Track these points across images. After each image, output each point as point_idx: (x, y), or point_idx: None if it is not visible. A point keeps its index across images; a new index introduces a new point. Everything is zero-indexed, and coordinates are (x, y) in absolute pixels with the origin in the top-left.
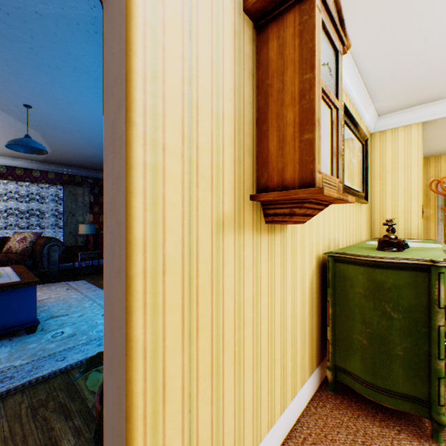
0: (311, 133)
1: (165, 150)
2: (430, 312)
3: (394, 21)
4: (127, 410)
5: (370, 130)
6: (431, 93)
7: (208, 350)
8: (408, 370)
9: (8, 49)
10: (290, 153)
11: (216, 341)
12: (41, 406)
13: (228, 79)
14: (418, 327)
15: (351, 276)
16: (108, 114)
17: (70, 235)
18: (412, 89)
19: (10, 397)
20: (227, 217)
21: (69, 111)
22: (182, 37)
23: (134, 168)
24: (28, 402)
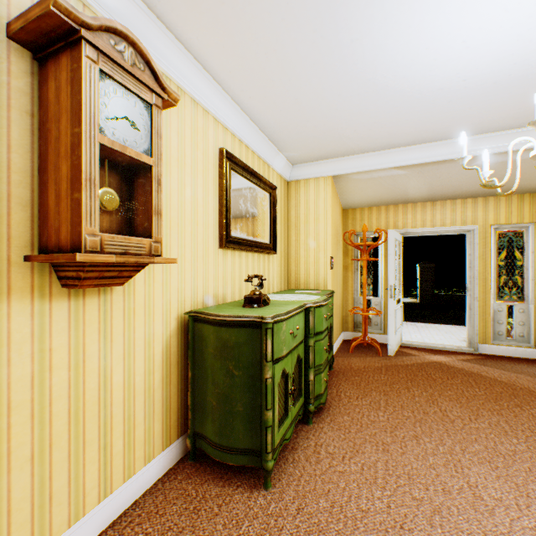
0: (80, 192)
1: None
2: (262, 366)
3: (260, 78)
4: None
5: (286, 178)
6: (328, 150)
7: None
8: (247, 424)
9: None
10: (65, 211)
11: None
12: None
13: None
14: (255, 381)
15: (206, 336)
16: None
17: None
18: (310, 144)
19: None
20: None
21: None
22: None
23: None
24: None
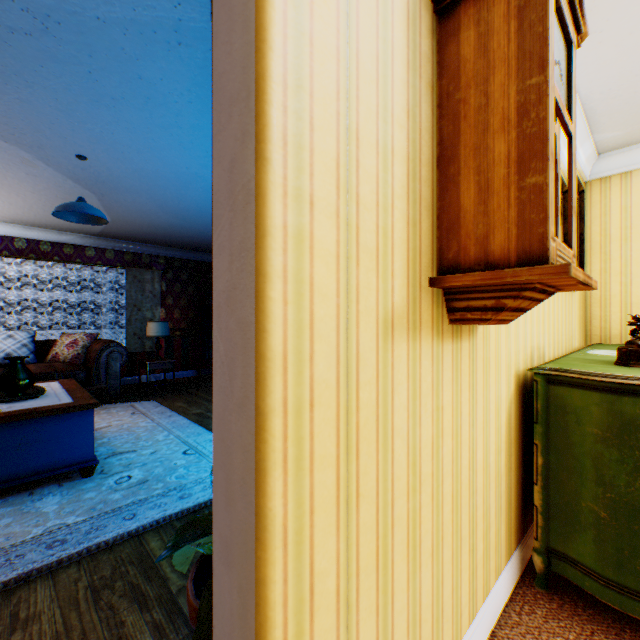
0: (540, 174)
1: (313, 205)
2: None
3: None
4: (257, 629)
5: (584, 177)
6: None
7: (371, 527)
8: None
9: (57, 76)
10: (499, 209)
11: (383, 513)
12: (105, 587)
13: (399, 93)
14: None
15: (577, 406)
16: (221, 151)
17: (135, 337)
18: None
19: (63, 571)
20: (398, 314)
21: (136, 163)
22: (337, 23)
23: (270, 234)
24: (88, 580)
